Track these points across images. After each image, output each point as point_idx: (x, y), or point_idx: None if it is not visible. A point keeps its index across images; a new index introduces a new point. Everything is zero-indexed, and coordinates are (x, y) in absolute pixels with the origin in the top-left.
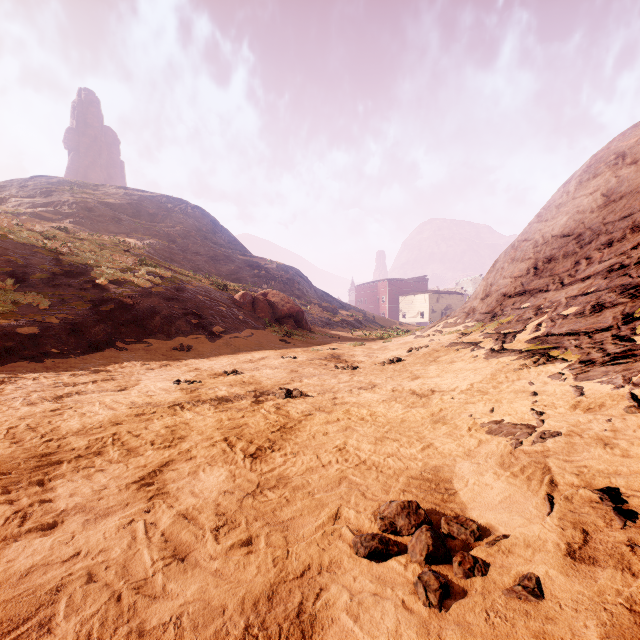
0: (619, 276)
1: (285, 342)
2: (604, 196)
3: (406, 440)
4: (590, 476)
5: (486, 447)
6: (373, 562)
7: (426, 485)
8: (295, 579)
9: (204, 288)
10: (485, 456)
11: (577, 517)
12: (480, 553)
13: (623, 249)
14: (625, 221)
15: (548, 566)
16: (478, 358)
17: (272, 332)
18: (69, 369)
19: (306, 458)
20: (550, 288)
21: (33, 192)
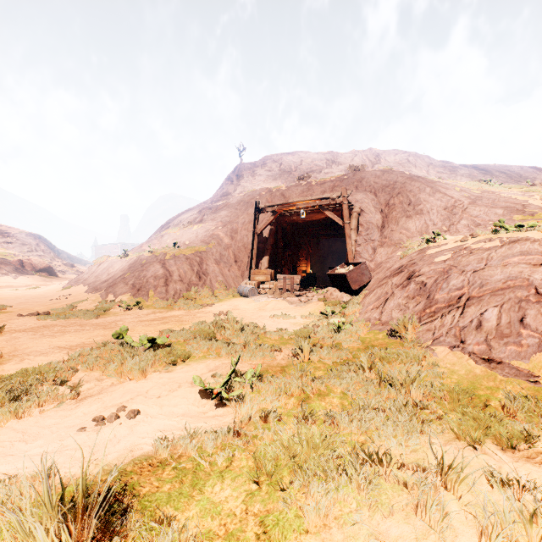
0: None
1: (46, 279)
2: None
3: None
4: None
5: None
6: None
7: None
8: None
9: None
10: None
11: None
12: None
13: None
14: None
15: None
16: None
17: (38, 276)
18: None
19: None
20: None
21: None
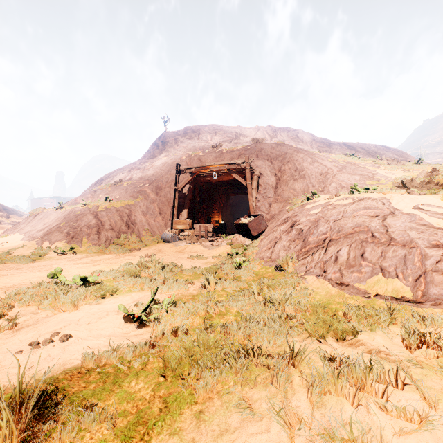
0: None
1: None
2: None
3: None
4: None
5: None
6: None
7: None
8: None
9: None
10: None
11: None
12: None
13: None
14: None
15: None
16: None
17: None
18: None
19: None
20: None
21: None
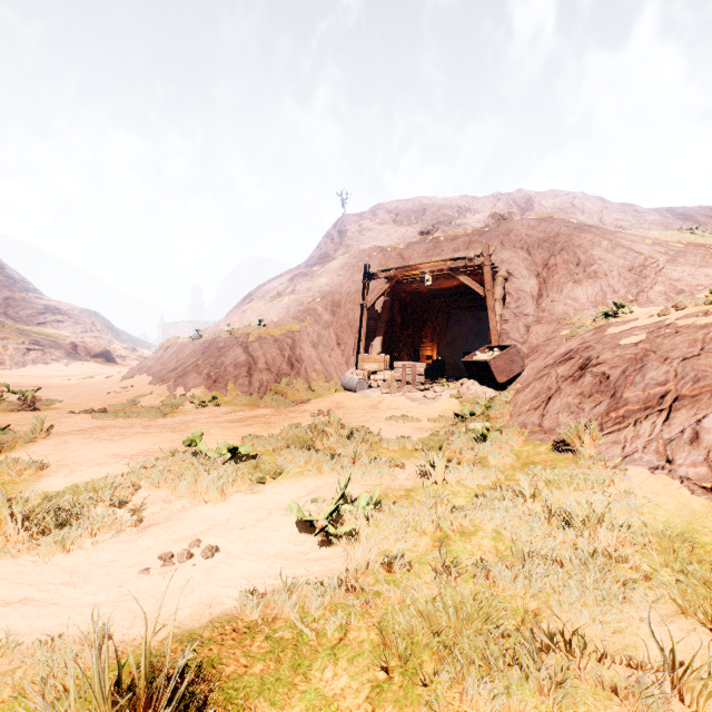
0: None
1: (102, 367)
2: None
3: None
4: None
5: None
6: None
7: None
8: None
9: (44, 339)
10: None
11: None
12: None
13: None
14: None
15: None
16: None
17: (93, 363)
18: (29, 372)
19: None
20: None
21: None
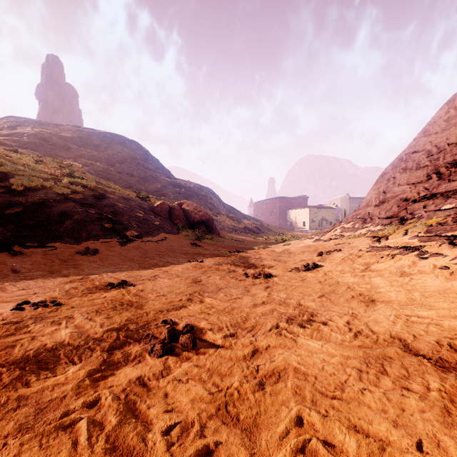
0: None
1: (195, 245)
2: None
3: None
4: None
5: None
6: None
7: None
8: None
9: (126, 198)
10: None
11: None
12: None
13: None
14: None
15: None
16: (455, 271)
17: (184, 236)
18: None
19: None
20: None
21: (1, 126)
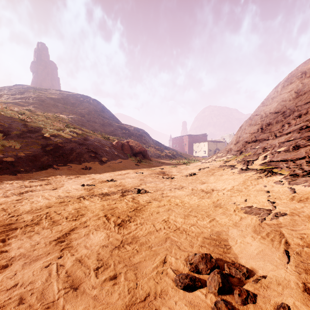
0: (306, 131)
1: (137, 165)
2: (296, 93)
3: (200, 216)
4: (309, 240)
5: (245, 221)
6: (186, 291)
7: (213, 242)
8: (140, 302)
9: (98, 139)
10: (245, 226)
11: (306, 266)
12: (250, 287)
13: (307, 118)
14: (307, 105)
15: (294, 299)
16: (235, 173)
17: (131, 160)
18: (29, 179)
19: (147, 226)
20: (269, 138)
21: (15, 92)
